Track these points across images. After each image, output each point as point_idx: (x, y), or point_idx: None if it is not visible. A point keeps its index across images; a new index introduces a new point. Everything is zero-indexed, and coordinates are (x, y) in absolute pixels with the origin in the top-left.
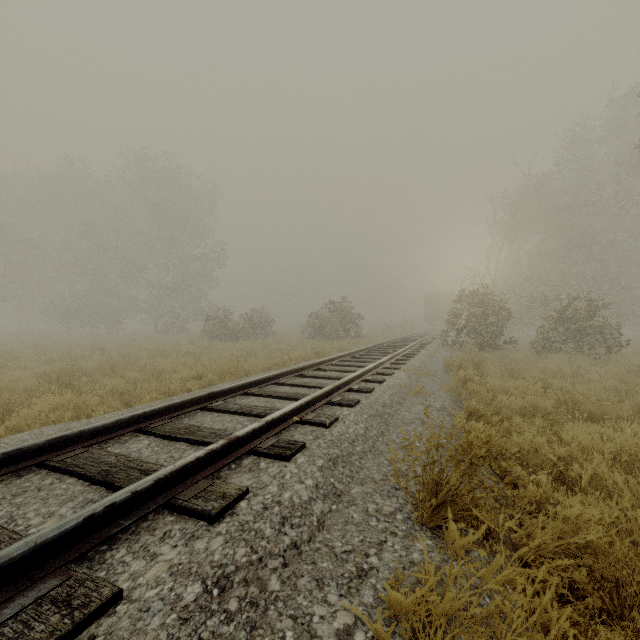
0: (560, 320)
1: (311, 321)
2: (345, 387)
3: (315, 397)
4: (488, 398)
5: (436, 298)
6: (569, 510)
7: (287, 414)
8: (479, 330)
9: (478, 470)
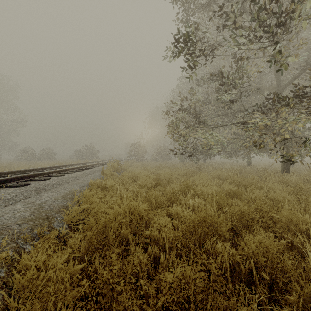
0: (157, 152)
1: (77, 153)
2: (99, 164)
3: (94, 164)
4: (129, 165)
5: (129, 145)
6: (128, 169)
7: (90, 165)
8: (137, 155)
9: (122, 171)
